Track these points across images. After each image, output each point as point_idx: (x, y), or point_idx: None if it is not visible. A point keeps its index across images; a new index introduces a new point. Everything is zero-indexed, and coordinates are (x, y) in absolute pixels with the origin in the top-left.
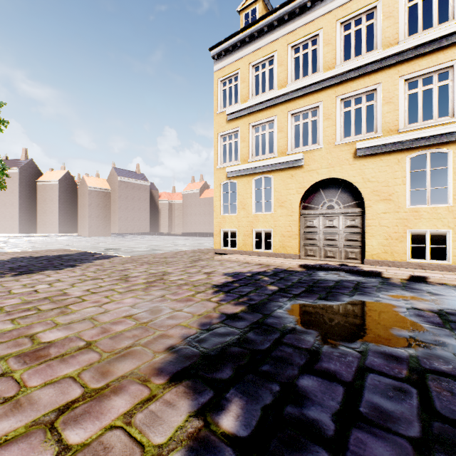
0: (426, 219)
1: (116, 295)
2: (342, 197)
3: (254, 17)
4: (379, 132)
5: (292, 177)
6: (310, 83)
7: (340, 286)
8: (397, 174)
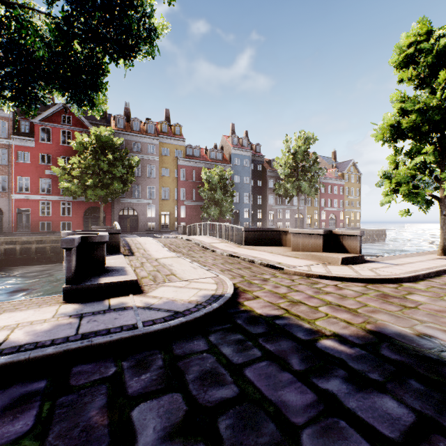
0: None
1: None
2: None
3: None
4: None
5: None
6: None
7: None
8: None
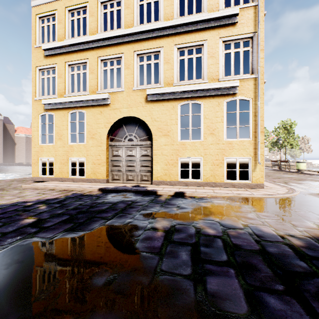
0: (189, 150)
1: None
2: (139, 132)
3: None
4: (162, 84)
5: (101, 113)
6: (114, 35)
7: (112, 208)
8: (173, 117)
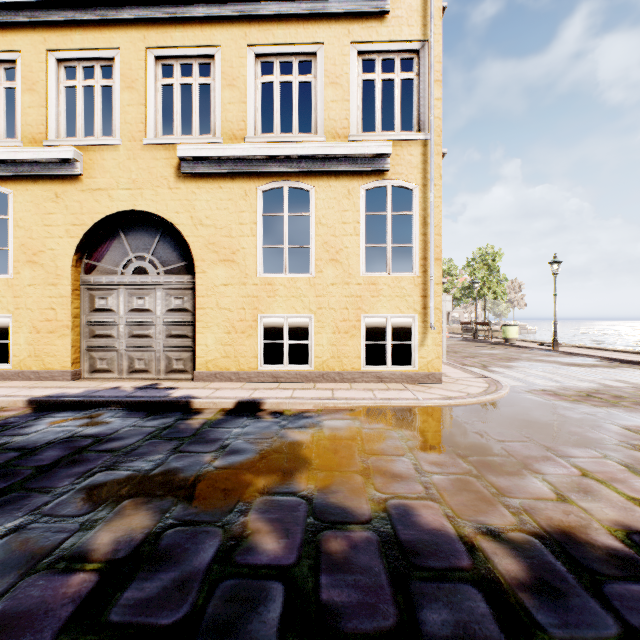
0: (283, 298)
1: None
2: (162, 253)
3: None
4: (219, 137)
5: (57, 199)
6: None
7: (6, 469)
8: (245, 217)
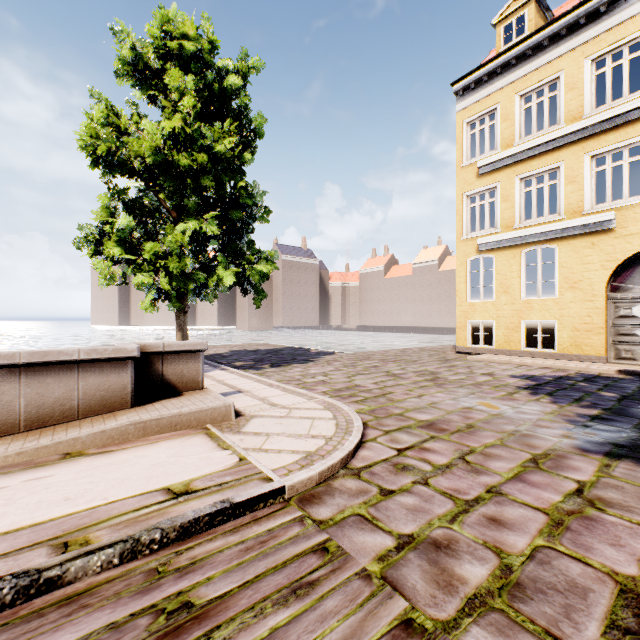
0: None
1: (416, 389)
2: None
3: (521, 27)
4: None
5: (593, 246)
6: (628, 108)
7: None
8: None
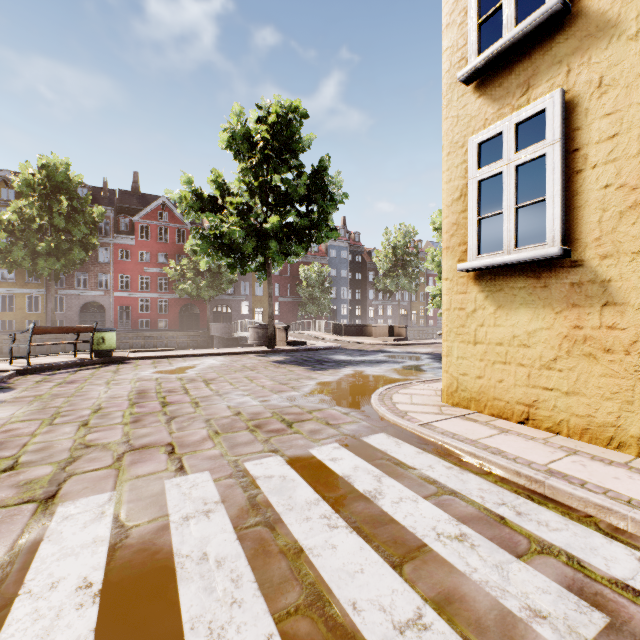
0: None
1: None
2: None
3: None
4: None
5: None
6: None
7: None
8: None
